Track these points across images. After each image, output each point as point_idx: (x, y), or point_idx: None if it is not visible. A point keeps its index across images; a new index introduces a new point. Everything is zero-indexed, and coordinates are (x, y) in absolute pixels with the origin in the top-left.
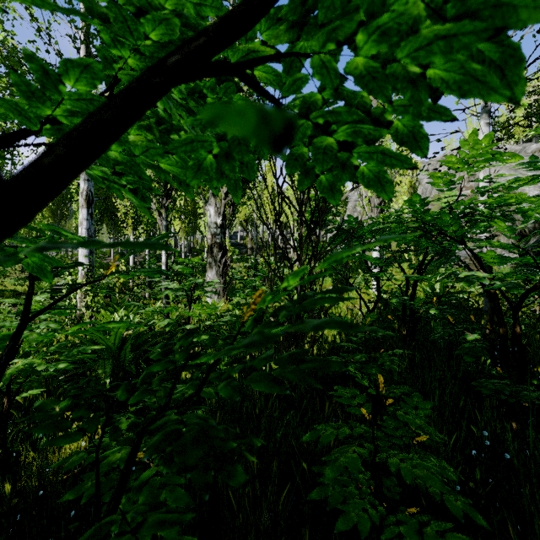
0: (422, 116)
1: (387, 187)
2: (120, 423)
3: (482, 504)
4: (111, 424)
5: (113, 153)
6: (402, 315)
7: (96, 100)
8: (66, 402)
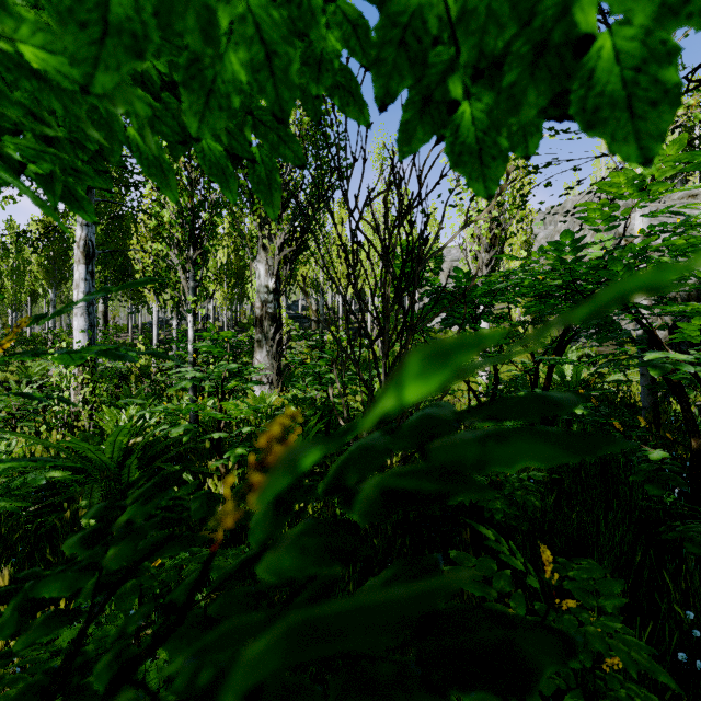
0: None
1: (651, 118)
2: (57, 633)
3: None
4: None
5: None
6: None
7: None
8: None
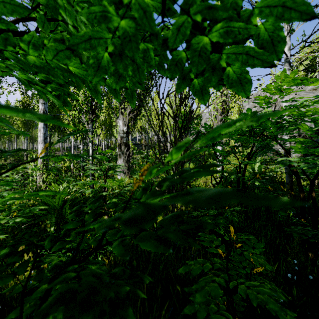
0: (284, 17)
1: (246, 86)
2: (52, 260)
3: (297, 312)
4: (38, 267)
5: (31, 57)
6: (237, 186)
7: (8, 3)
8: (5, 250)
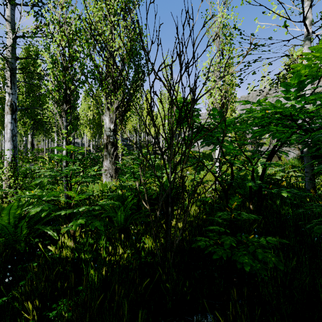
0: None
1: None
2: None
3: None
4: None
5: None
6: (249, 195)
7: None
8: None
